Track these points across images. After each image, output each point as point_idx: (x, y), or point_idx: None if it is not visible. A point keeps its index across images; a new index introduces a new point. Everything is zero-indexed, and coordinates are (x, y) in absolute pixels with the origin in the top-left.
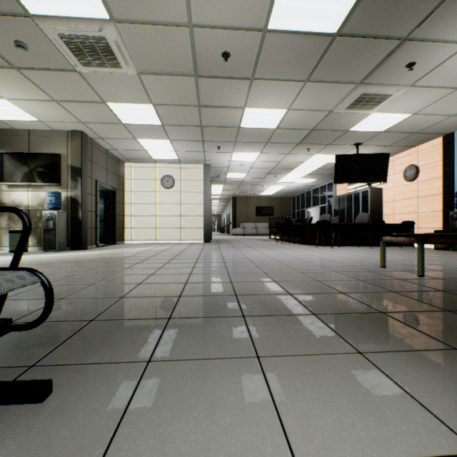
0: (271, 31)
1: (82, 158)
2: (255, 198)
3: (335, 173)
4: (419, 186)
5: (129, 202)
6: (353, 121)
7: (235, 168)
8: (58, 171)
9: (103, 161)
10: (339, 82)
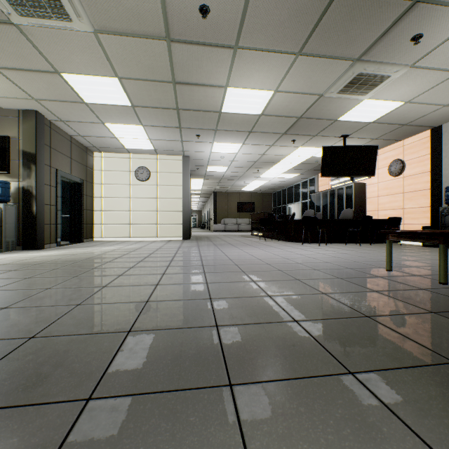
0: None
1: (37, 142)
2: (236, 193)
3: (322, 165)
4: (405, 181)
5: (99, 195)
6: (343, 109)
7: (216, 160)
8: (6, 157)
9: (65, 148)
10: (335, 57)
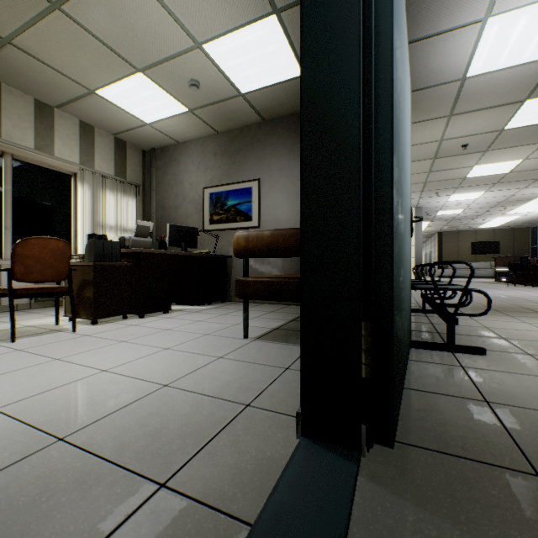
0: (507, 129)
1: None
2: (469, 232)
3: None
4: None
5: None
6: None
7: (450, 206)
8: None
9: None
10: None
